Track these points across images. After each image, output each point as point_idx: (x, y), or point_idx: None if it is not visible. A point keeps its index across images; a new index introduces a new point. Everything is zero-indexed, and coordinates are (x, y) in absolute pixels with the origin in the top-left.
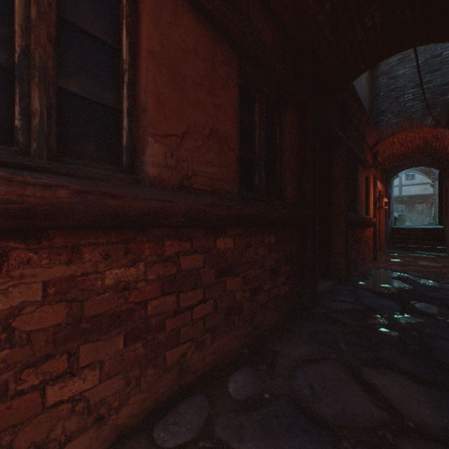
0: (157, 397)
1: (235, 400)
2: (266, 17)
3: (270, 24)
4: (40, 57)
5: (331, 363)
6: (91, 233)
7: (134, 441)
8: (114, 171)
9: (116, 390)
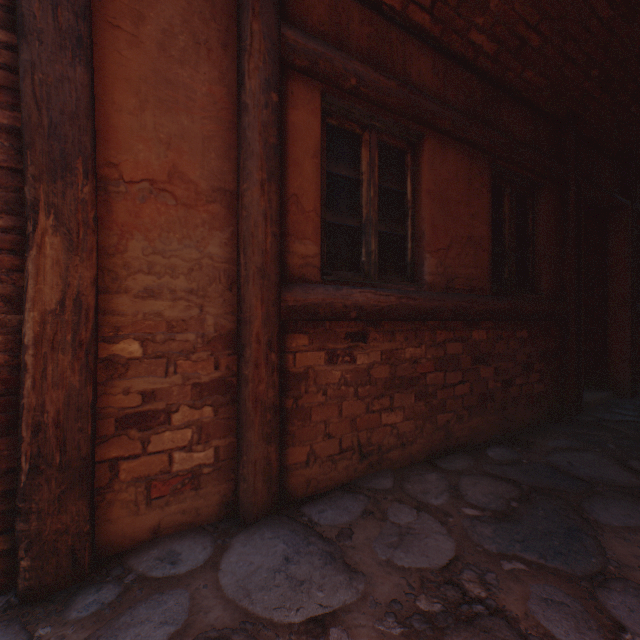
0: (431, 446)
1: (494, 461)
2: (517, 108)
3: (521, 113)
4: (374, 219)
5: (593, 453)
6: (399, 324)
7: (422, 466)
8: (403, 281)
9: (410, 430)
